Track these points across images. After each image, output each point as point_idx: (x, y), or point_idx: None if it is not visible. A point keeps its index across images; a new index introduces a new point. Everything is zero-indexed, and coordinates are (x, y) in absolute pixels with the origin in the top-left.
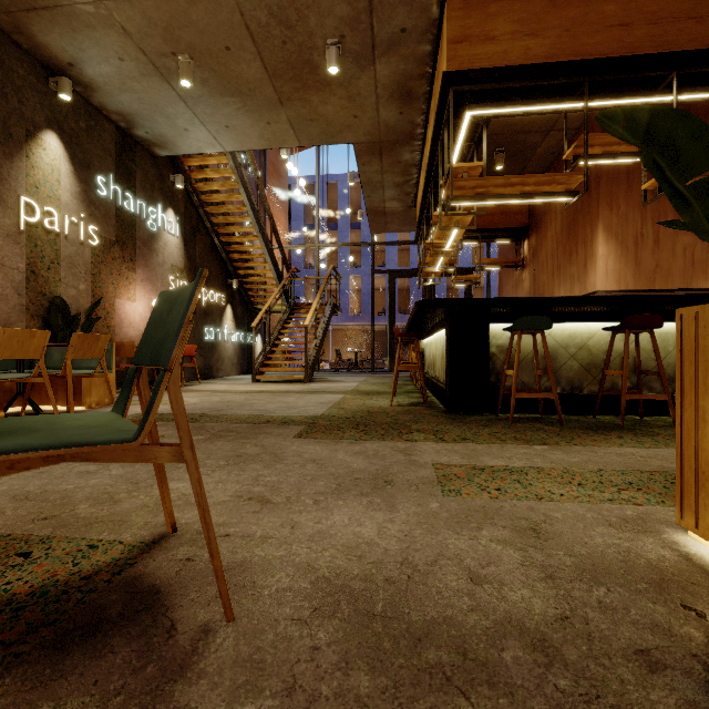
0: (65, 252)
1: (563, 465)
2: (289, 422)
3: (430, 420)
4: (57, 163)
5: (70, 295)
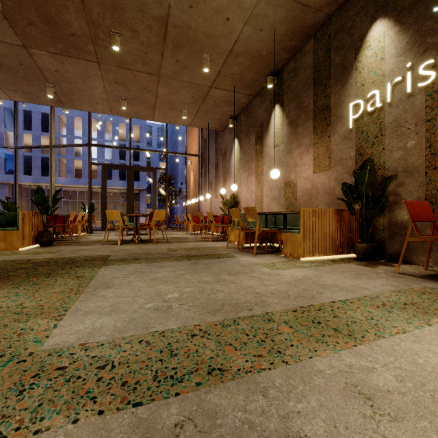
0: (390, 118)
1: (1, 256)
2: (121, 260)
3: (1, 270)
4: (381, 44)
5: (395, 158)
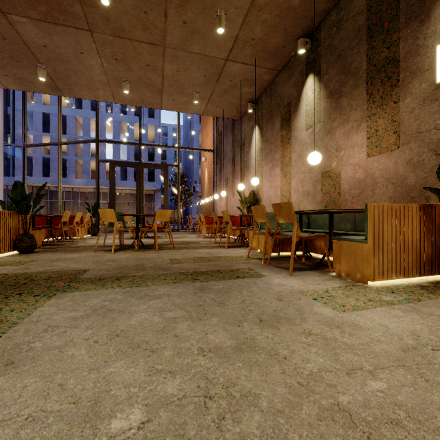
0: None
1: None
2: (96, 279)
3: None
4: None
5: None
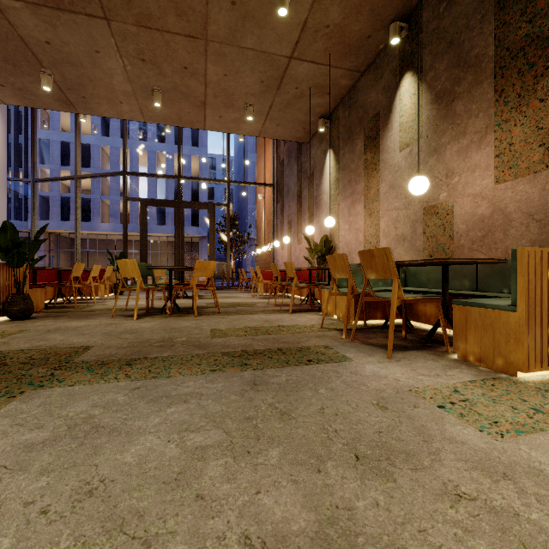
0: None
1: None
2: (97, 364)
3: None
4: None
5: None
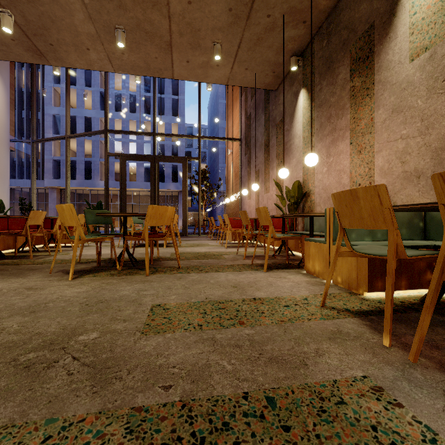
0: None
1: None
2: None
3: None
4: None
5: None
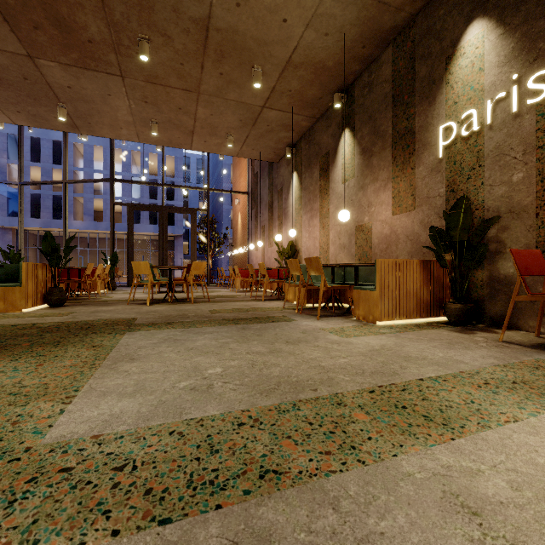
0: (491, 145)
1: None
2: (150, 324)
3: None
4: (478, 51)
5: (497, 196)
